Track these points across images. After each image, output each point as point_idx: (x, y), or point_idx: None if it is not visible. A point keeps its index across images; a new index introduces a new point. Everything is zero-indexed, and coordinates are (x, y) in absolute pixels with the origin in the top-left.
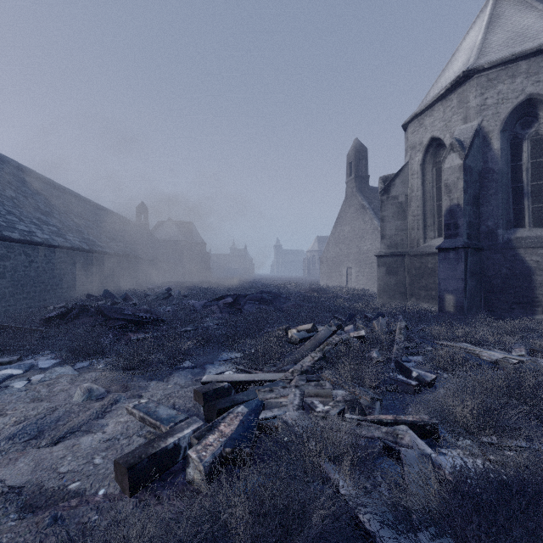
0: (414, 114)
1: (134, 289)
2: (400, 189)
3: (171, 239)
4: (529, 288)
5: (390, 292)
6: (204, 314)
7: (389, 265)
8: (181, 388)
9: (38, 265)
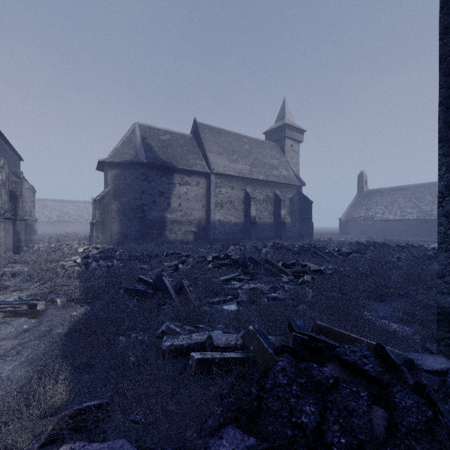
0: None
1: None
2: None
3: None
4: None
5: None
6: None
7: None
8: None
9: None
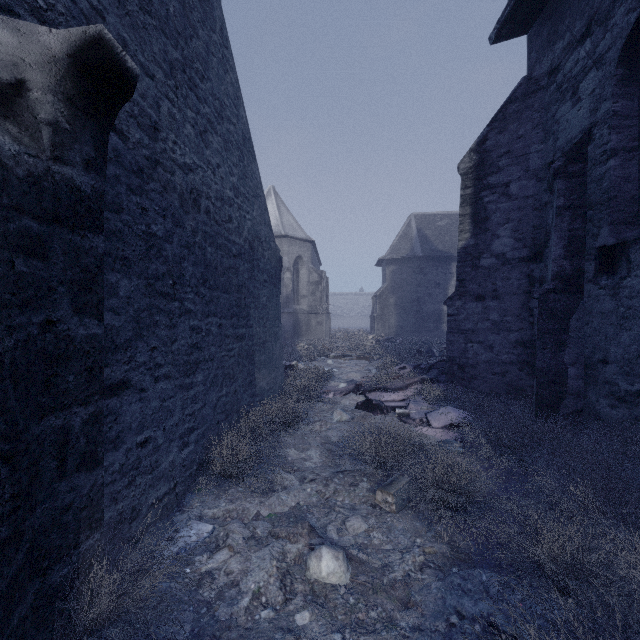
0: None
1: None
2: None
3: None
4: (299, 329)
5: None
6: None
7: None
8: (330, 359)
9: None
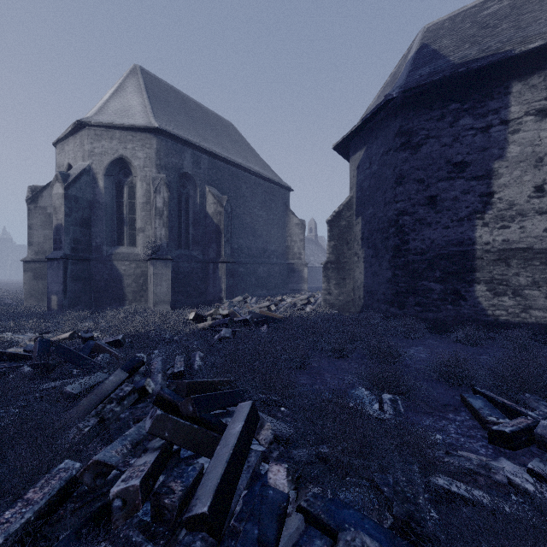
0: (58, 138)
1: None
2: (48, 201)
3: None
4: (121, 288)
5: (38, 295)
6: None
7: (36, 270)
8: None
9: None
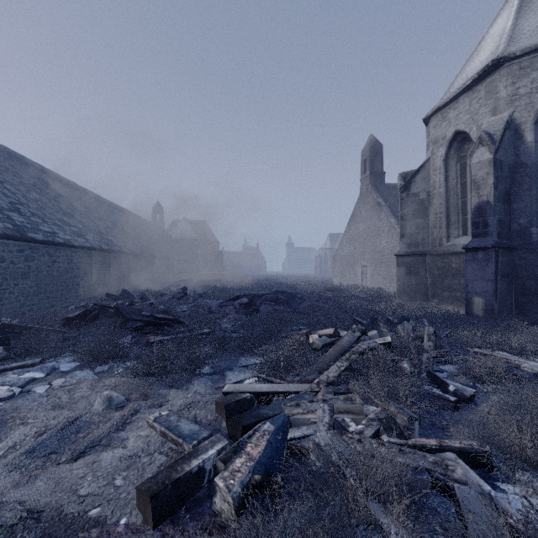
0: (436, 108)
1: (150, 288)
2: (420, 186)
3: (186, 238)
4: None
5: (410, 292)
6: (220, 315)
7: (409, 264)
8: (201, 397)
9: (60, 265)
